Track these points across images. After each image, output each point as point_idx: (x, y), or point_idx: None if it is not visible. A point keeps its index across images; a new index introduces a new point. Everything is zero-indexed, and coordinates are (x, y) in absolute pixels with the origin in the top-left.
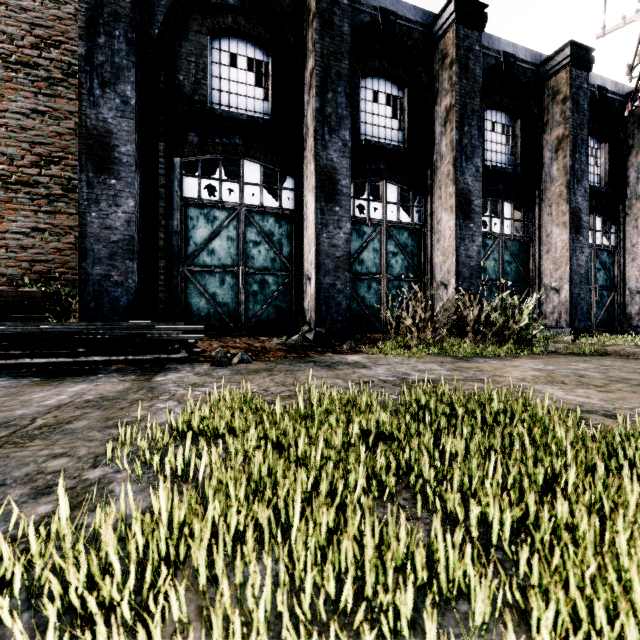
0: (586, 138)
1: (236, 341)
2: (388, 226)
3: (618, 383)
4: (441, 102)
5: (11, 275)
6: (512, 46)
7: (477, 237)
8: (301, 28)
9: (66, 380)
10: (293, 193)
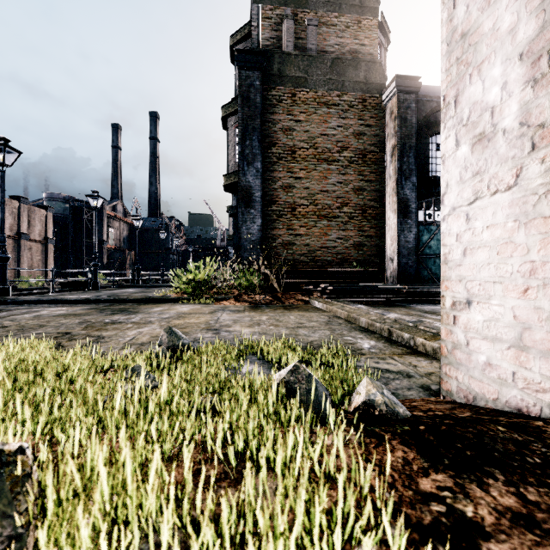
0: None
1: None
2: None
3: None
4: None
5: (329, 260)
6: None
7: None
8: None
9: None
10: None
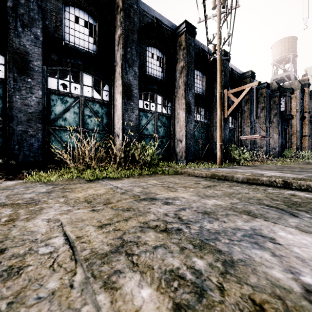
0: (193, 69)
1: None
2: (85, 99)
3: (130, 198)
4: (117, 32)
5: None
6: (161, 16)
7: (135, 110)
8: None
9: None
10: (4, 67)
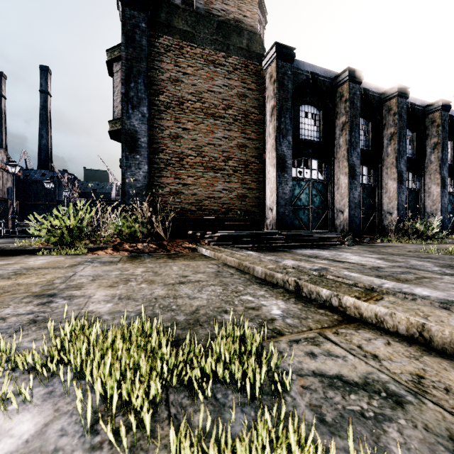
0: (447, 143)
1: None
2: (363, 186)
3: None
4: (387, 130)
5: (215, 210)
6: (413, 99)
7: (405, 192)
8: (334, 100)
9: (330, 249)
10: (328, 172)
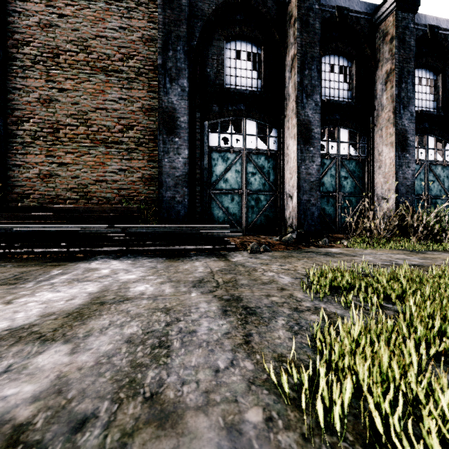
0: None
1: (247, 238)
2: (341, 158)
3: None
4: (382, 68)
5: (108, 198)
6: (436, 19)
7: (412, 164)
8: (283, 28)
9: (181, 259)
10: (276, 139)
